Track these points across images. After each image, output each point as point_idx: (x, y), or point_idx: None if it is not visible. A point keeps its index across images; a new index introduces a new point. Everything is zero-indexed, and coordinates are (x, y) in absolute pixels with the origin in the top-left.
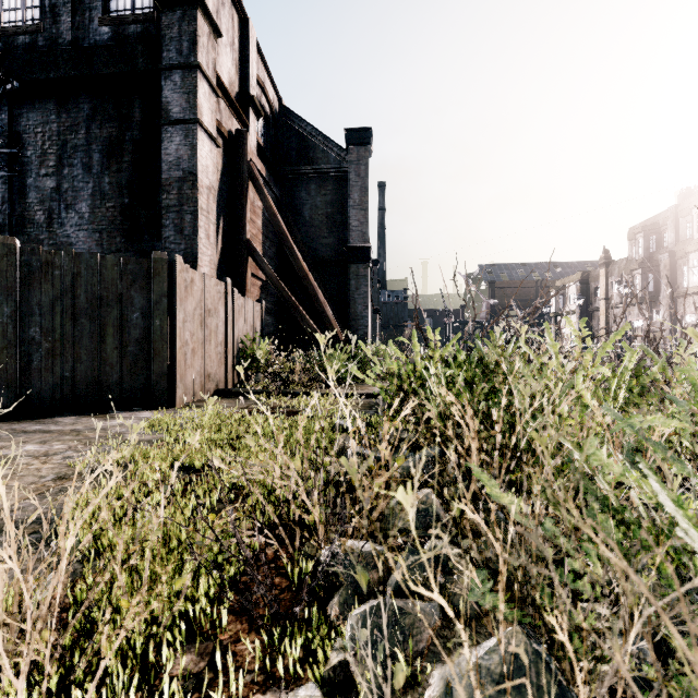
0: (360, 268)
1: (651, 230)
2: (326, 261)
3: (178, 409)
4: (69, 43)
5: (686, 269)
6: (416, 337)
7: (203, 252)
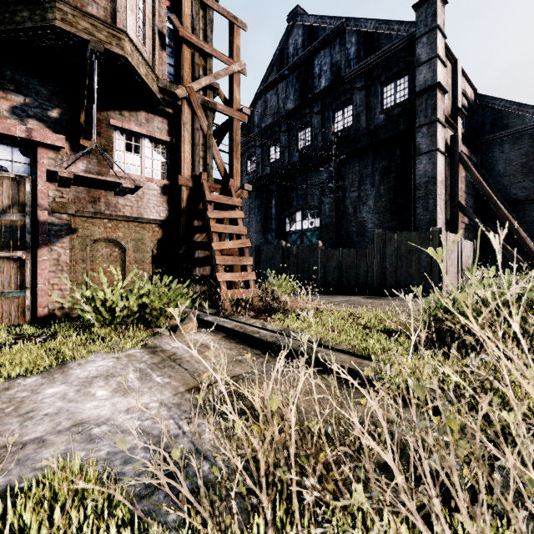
0: None
1: None
2: (521, 200)
3: None
4: (364, 128)
5: None
6: None
7: (438, 218)
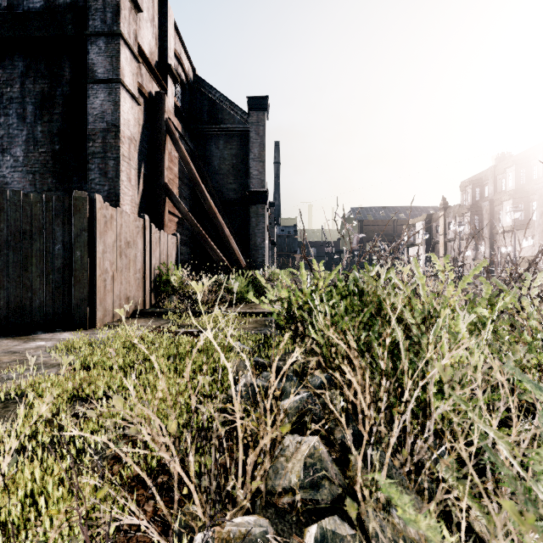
0: (259, 209)
1: (477, 184)
2: (232, 202)
3: (95, 331)
4: (4, 8)
5: (501, 213)
6: (303, 268)
7: (125, 192)
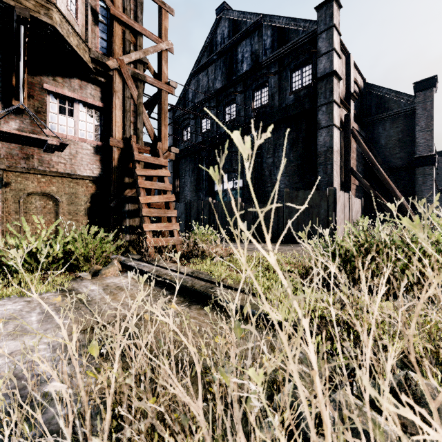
0: (426, 169)
1: None
2: (398, 168)
3: None
4: (277, 106)
5: None
6: None
7: (335, 180)
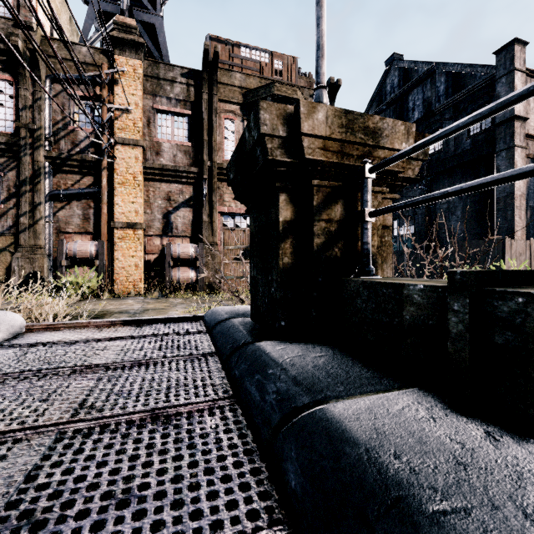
0: None
1: None
2: None
3: None
4: (452, 152)
5: None
6: None
7: (517, 226)
